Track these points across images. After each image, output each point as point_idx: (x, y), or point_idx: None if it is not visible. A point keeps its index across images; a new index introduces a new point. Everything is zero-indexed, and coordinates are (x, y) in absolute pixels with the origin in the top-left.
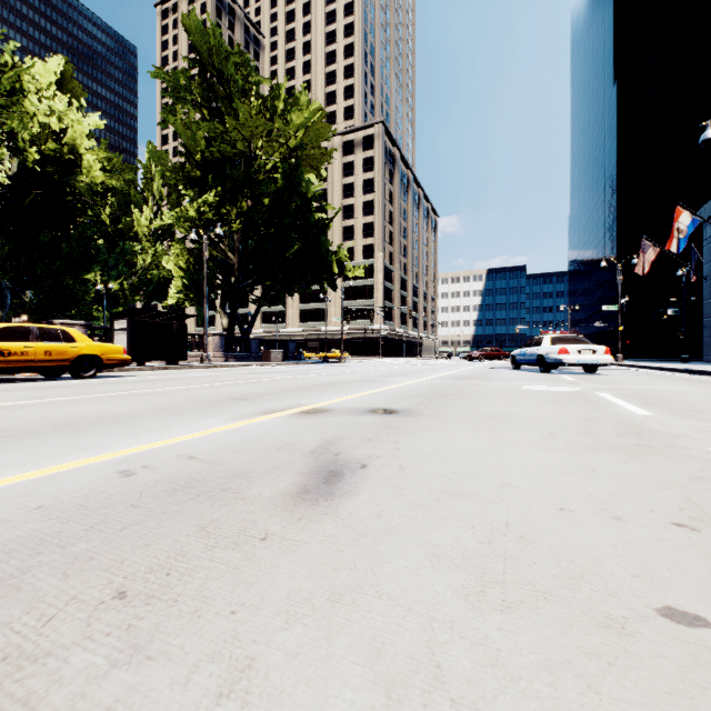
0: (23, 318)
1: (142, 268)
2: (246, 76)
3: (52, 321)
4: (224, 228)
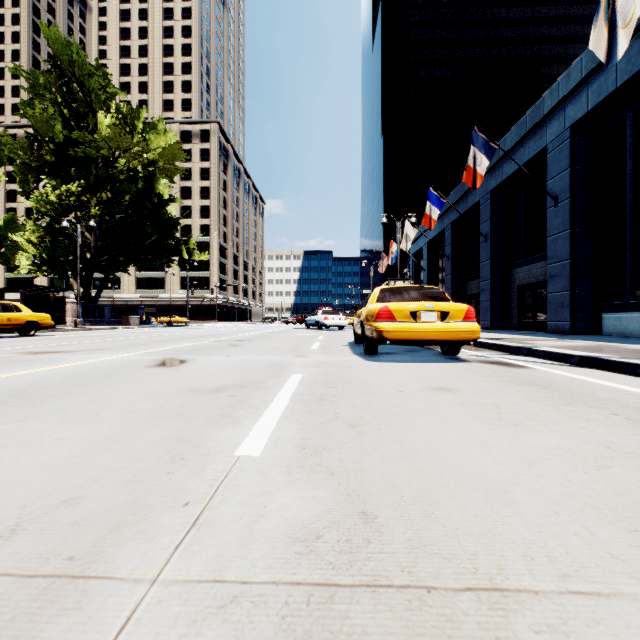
0: None
1: None
2: (103, 86)
3: None
4: (84, 212)
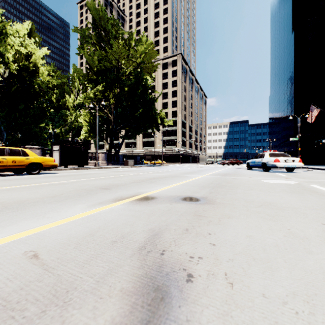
0: (2, 144)
1: (70, 122)
2: (116, 30)
3: (25, 146)
4: (107, 102)
